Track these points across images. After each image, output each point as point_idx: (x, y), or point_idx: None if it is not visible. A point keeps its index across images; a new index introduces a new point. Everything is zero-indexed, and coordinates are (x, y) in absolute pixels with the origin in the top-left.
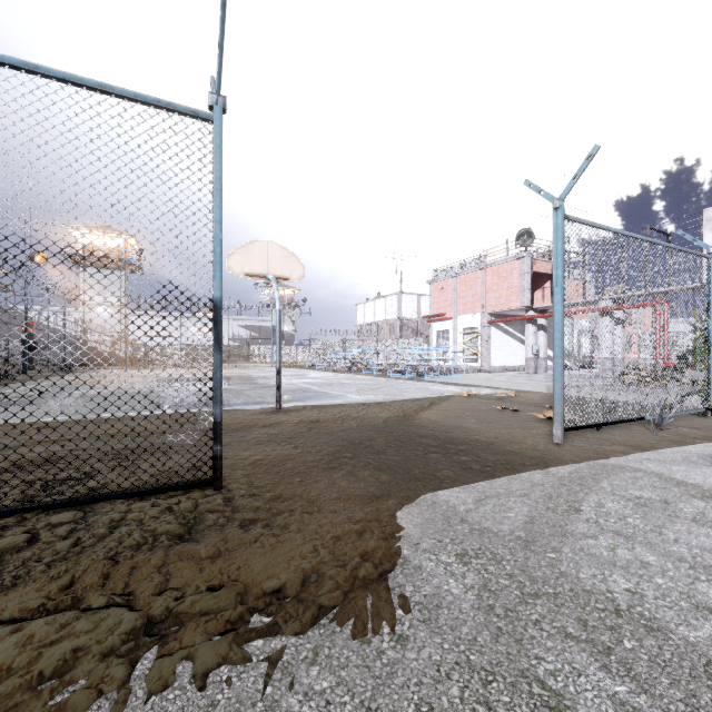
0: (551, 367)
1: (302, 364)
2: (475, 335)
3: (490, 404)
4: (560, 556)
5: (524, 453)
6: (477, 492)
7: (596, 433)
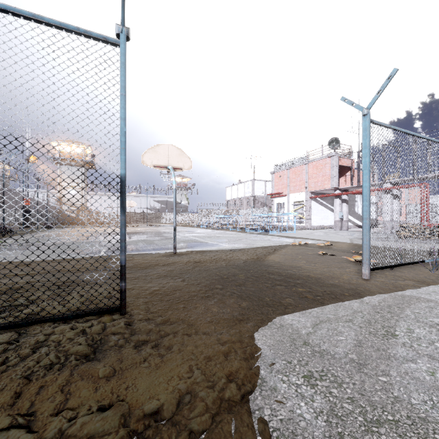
0: (350, 226)
1: (192, 224)
2: (301, 206)
3: (314, 250)
4: (390, 380)
5: (343, 286)
6: (313, 317)
7: (391, 271)
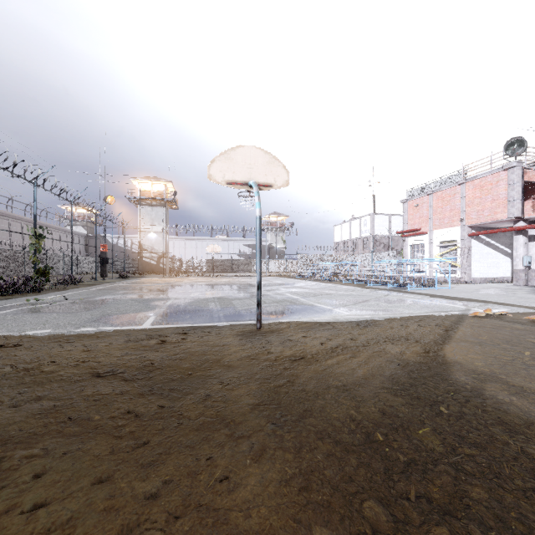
0: None
1: (290, 274)
2: (453, 248)
3: None
4: None
5: None
6: None
7: None
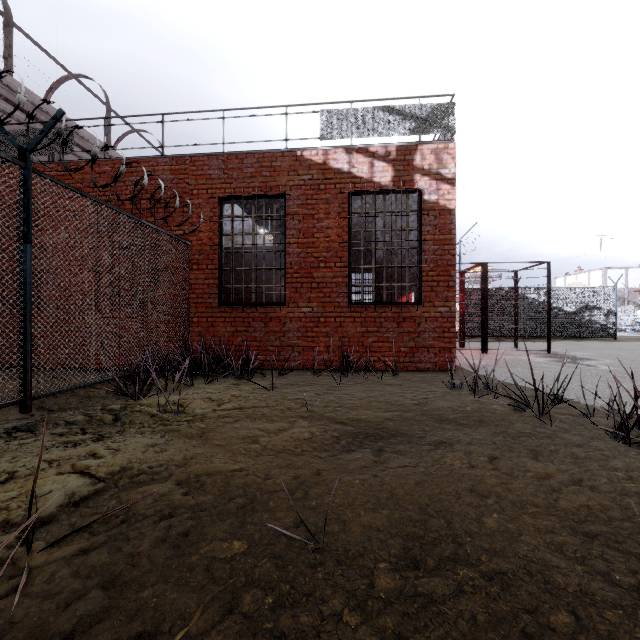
0: None
1: None
2: None
3: None
4: None
5: None
6: None
7: None
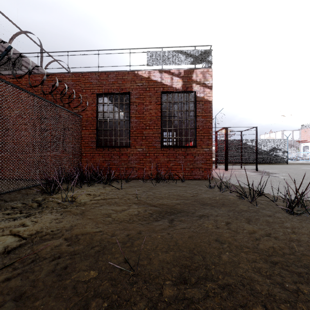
0: None
1: None
2: None
3: None
4: None
5: None
6: None
7: None
